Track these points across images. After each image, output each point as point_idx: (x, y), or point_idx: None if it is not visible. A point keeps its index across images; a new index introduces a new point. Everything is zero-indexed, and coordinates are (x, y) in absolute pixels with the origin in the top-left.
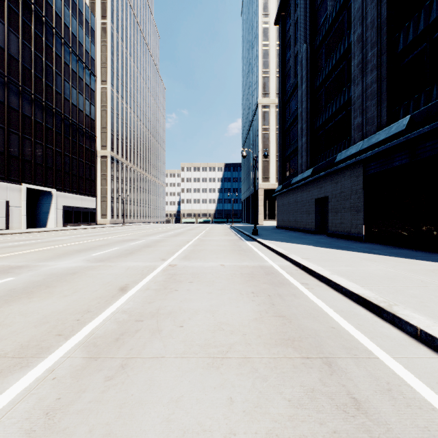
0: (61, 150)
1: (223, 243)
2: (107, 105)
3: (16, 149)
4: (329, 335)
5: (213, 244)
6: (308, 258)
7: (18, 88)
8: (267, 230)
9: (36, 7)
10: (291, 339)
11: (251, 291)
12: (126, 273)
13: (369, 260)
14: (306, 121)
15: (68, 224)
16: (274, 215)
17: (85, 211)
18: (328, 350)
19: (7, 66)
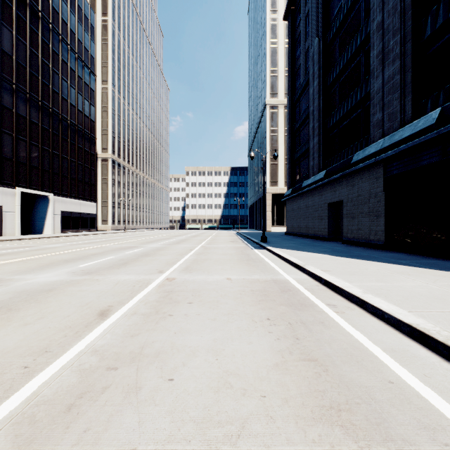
0: (58, 153)
1: (229, 251)
2: (108, 105)
3: (9, 151)
4: (390, 397)
5: (218, 253)
6: (329, 270)
7: (11, 86)
8: (276, 236)
9: (31, 1)
10: (334, 407)
11: (266, 317)
12: (114, 290)
13: (401, 273)
14: (318, 120)
15: (66, 230)
16: (282, 221)
17: (85, 217)
18: (399, 432)
19: (0, 62)
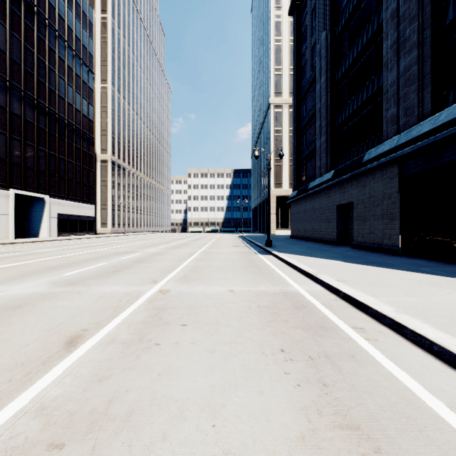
0: (55, 153)
1: (232, 256)
2: (107, 105)
3: (2, 151)
4: None
5: (220, 258)
6: (347, 280)
7: (5, 83)
8: (281, 240)
9: None
10: None
11: (279, 348)
12: (95, 306)
13: (430, 284)
14: (325, 118)
15: (63, 233)
16: (287, 223)
17: (83, 220)
18: None
19: None
